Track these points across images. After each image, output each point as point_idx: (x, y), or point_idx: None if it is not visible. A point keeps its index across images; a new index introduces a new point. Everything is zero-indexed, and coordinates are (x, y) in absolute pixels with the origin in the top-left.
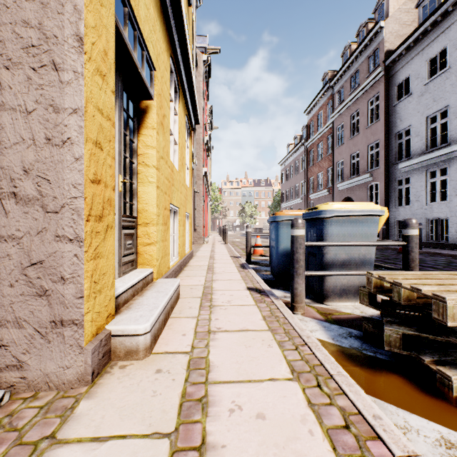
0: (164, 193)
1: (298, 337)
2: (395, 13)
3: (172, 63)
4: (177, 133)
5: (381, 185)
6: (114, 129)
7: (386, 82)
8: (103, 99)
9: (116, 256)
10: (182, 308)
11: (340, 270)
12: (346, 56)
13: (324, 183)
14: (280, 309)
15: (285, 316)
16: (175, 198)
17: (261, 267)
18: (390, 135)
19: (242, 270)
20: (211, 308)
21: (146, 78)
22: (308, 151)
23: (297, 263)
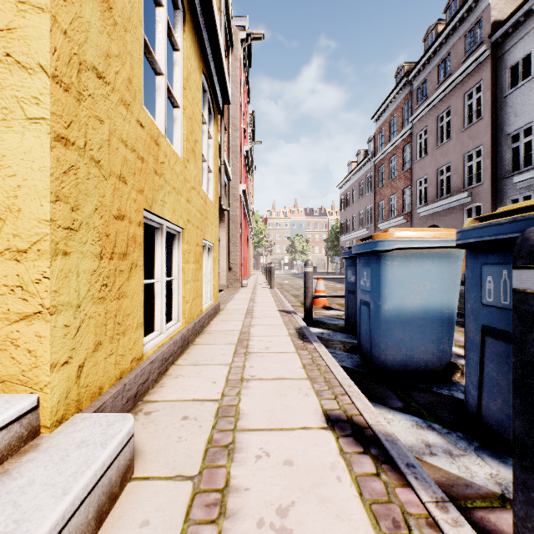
0: (113, 175)
1: None
2: None
3: None
4: (179, 85)
5: (485, 207)
6: None
7: (493, 65)
8: None
9: None
10: None
11: None
12: (430, 39)
13: (399, 208)
14: None
15: None
16: (167, 204)
17: (332, 333)
18: (498, 138)
19: (302, 347)
20: None
21: None
22: (377, 169)
23: None
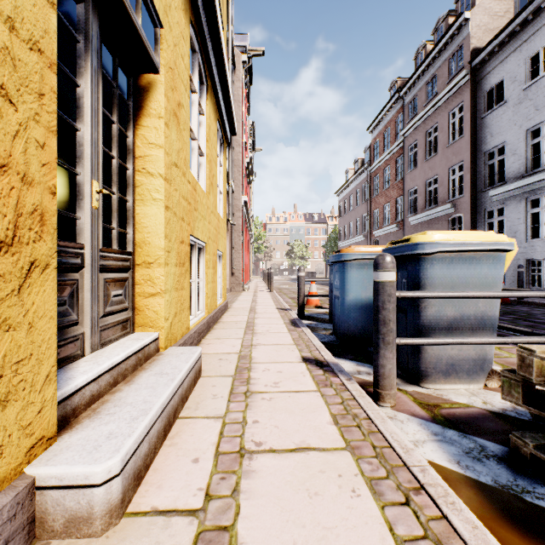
0: (180, 218)
1: (403, 467)
2: (483, 2)
3: (195, 38)
4: (204, 139)
5: (466, 217)
6: (55, 77)
7: (473, 88)
8: (18, 0)
9: (86, 317)
10: (201, 397)
11: (447, 334)
12: (420, 58)
13: (392, 216)
14: (360, 401)
15: (369, 417)
16: (199, 228)
17: (319, 323)
18: (477, 155)
19: (293, 330)
20: (248, 397)
21: (148, 39)
22: (372, 178)
23: (384, 326)
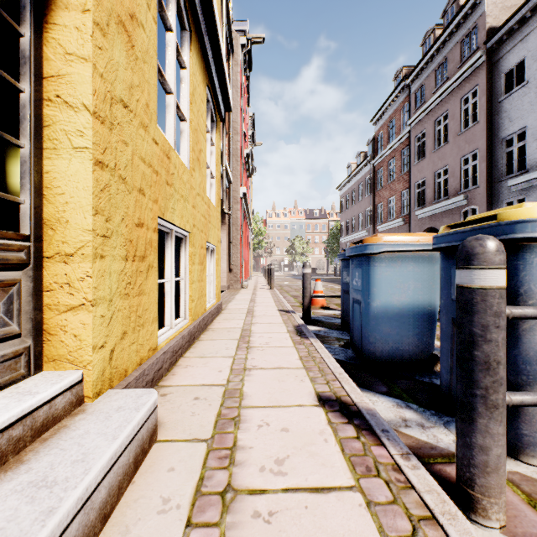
0: (135, 189)
1: None
2: None
3: None
4: (186, 100)
5: (481, 210)
6: None
7: (488, 70)
8: None
9: None
10: (139, 506)
11: None
12: (428, 44)
13: (397, 210)
14: (452, 534)
15: None
16: (176, 211)
17: (329, 331)
18: (493, 142)
19: (300, 342)
20: (227, 508)
21: None
22: (376, 171)
23: (487, 373)
